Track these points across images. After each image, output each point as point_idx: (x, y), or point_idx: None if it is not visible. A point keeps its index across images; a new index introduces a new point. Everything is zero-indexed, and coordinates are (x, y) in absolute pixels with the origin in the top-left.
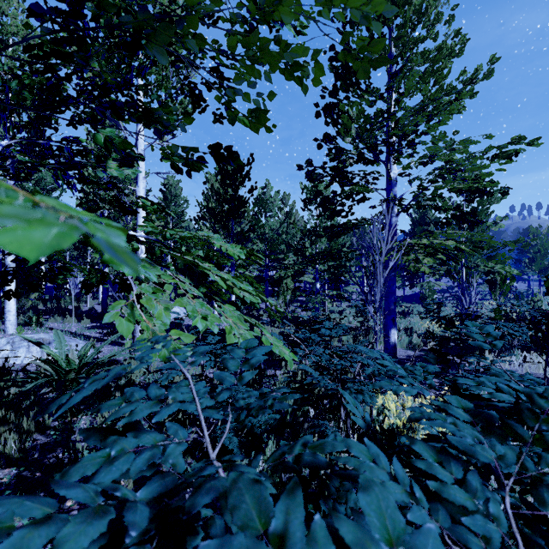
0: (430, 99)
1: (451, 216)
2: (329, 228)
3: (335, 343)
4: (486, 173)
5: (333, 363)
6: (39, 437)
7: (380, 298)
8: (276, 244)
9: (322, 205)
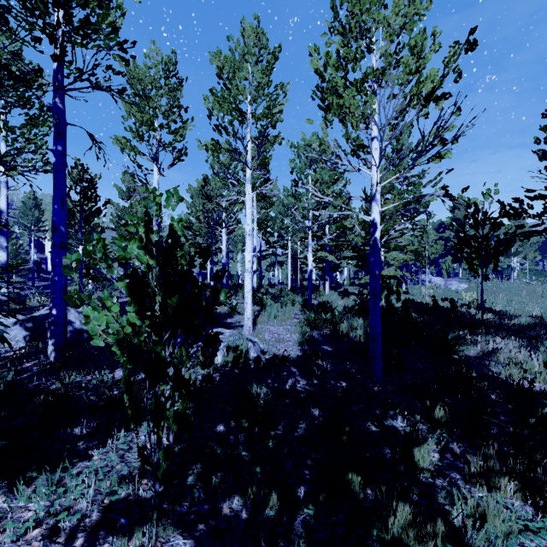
0: None
1: None
2: None
3: None
4: None
5: None
6: None
7: None
8: None
9: None
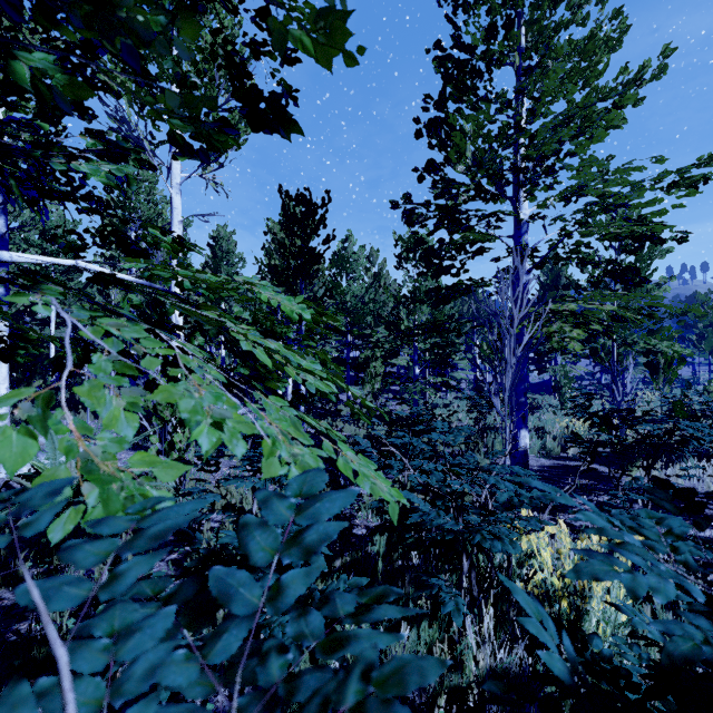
0: (577, 106)
1: (604, 273)
2: (434, 291)
3: (441, 448)
4: (657, 211)
5: (449, 485)
6: (6, 594)
7: (510, 386)
8: (361, 315)
9: (425, 258)
